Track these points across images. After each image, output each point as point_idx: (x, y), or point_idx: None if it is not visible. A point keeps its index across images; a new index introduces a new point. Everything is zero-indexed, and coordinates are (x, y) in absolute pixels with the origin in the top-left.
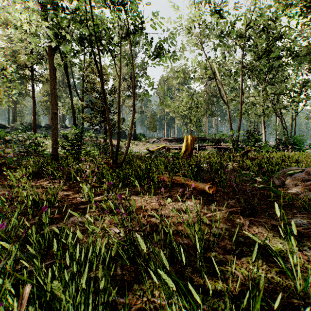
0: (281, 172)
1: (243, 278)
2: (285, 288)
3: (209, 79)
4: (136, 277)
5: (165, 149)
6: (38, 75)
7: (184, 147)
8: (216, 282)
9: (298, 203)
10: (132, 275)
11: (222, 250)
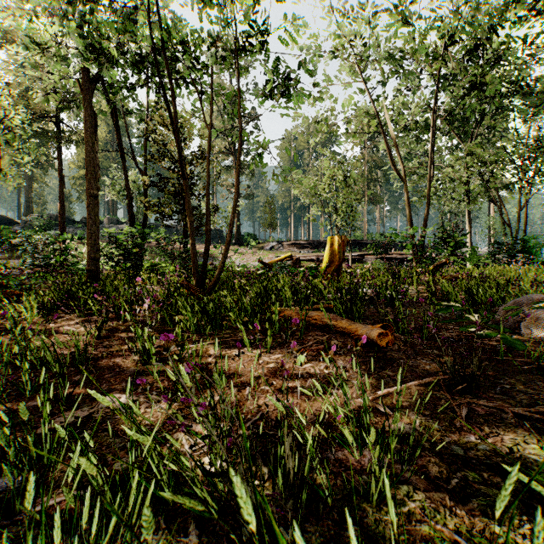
0: (511, 303)
1: None
2: None
3: (369, 138)
4: None
5: (293, 261)
6: (69, 131)
7: (328, 257)
8: None
9: None
10: None
11: (421, 480)
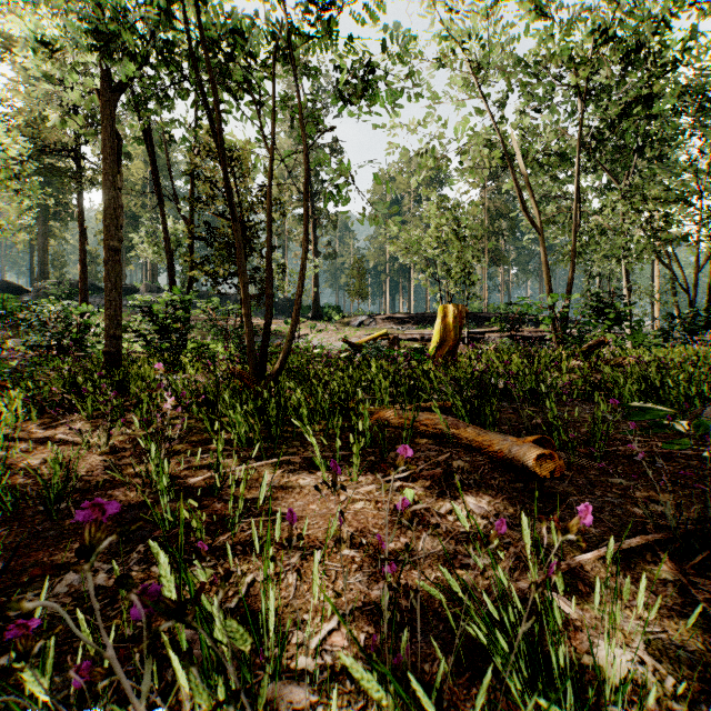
0: None
1: None
2: None
3: (490, 177)
4: None
5: (389, 340)
6: (93, 169)
7: (438, 334)
8: None
9: None
10: None
11: None
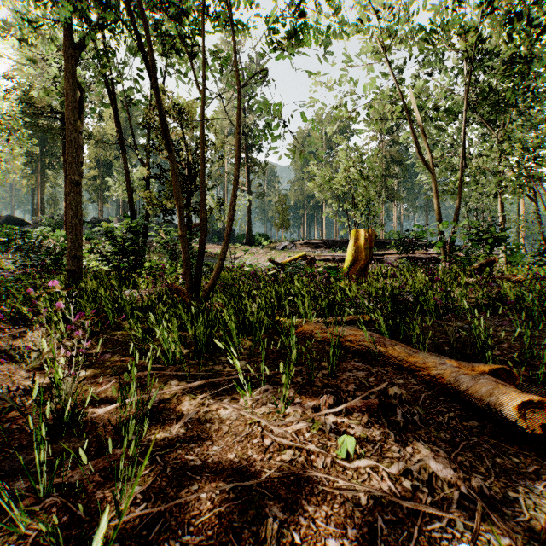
0: None
1: None
2: None
3: (387, 132)
4: None
5: (307, 260)
6: None
7: (351, 255)
8: None
9: None
10: None
11: None
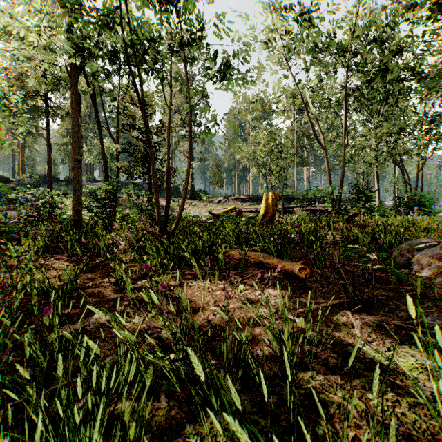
0: (404, 245)
1: (357, 415)
2: (426, 432)
3: (298, 113)
4: (190, 412)
5: (236, 212)
6: (55, 107)
7: (263, 209)
8: (316, 421)
9: (433, 293)
10: (185, 408)
11: (322, 368)
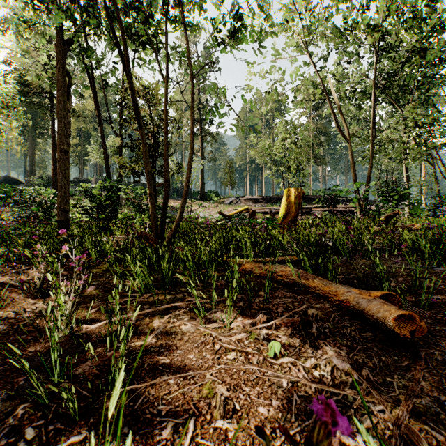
0: None
1: None
2: None
3: (314, 108)
4: None
5: (249, 213)
6: None
7: (284, 208)
8: None
9: None
10: None
11: None
